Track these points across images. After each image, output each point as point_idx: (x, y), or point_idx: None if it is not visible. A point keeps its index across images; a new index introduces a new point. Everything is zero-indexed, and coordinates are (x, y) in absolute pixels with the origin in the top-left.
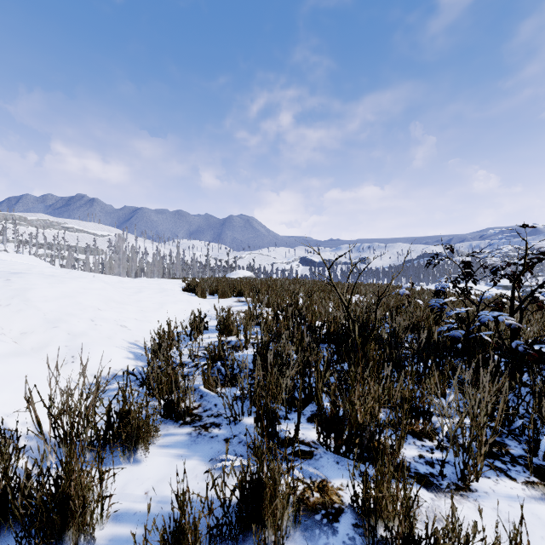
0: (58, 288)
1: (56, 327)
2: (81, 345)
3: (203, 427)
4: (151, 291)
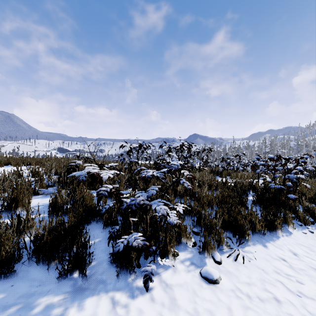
0: None
1: None
2: None
3: (47, 194)
4: None
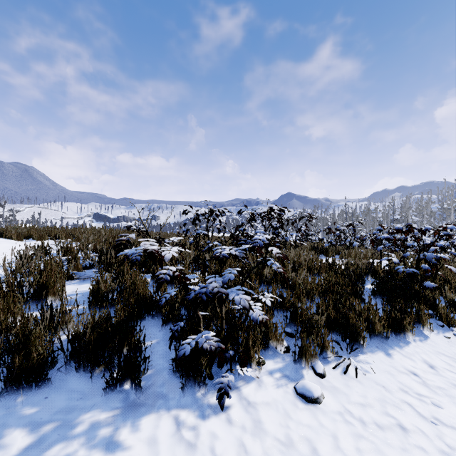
0: None
1: None
2: None
3: (85, 279)
4: None
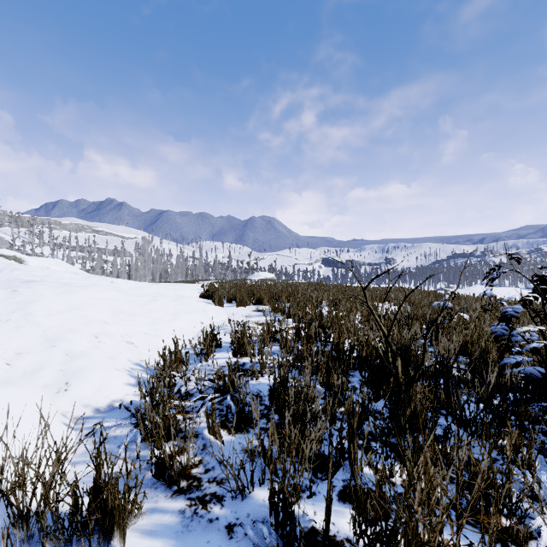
0: (65, 299)
1: (54, 346)
2: (77, 369)
3: (201, 502)
4: (166, 299)
